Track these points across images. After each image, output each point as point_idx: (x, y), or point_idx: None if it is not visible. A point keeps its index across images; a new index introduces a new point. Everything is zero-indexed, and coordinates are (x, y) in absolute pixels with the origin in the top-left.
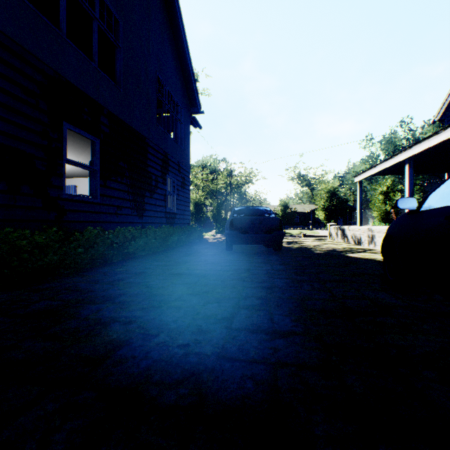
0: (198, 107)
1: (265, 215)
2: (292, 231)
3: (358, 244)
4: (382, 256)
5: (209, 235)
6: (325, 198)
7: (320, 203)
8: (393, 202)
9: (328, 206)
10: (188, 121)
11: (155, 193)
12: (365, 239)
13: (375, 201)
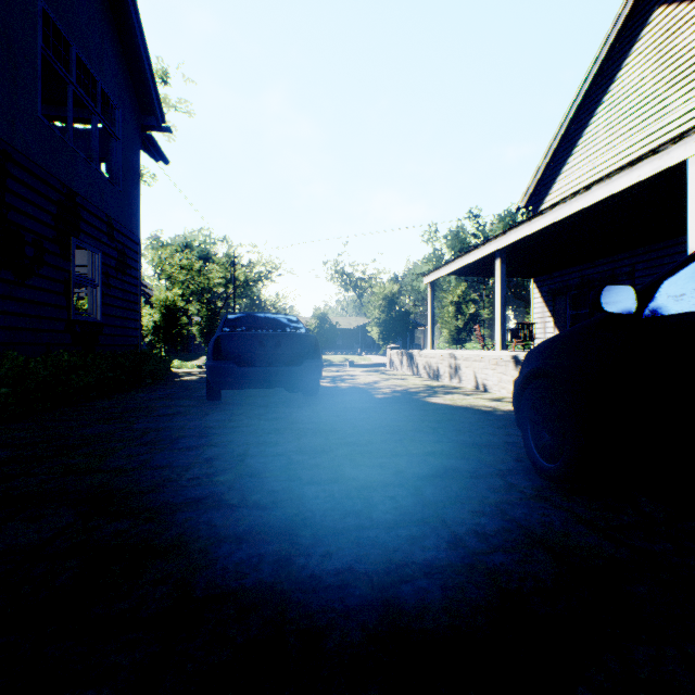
0: (159, 116)
1: (288, 330)
2: (333, 357)
3: (434, 378)
4: (517, 414)
5: (192, 367)
6: (381, 308)
7: (375, 315)
8: (466, 317)
9: (384, 320)
10: (136, 141)
11: (35, 276)
12: (446, 370)
13: (445, 314)
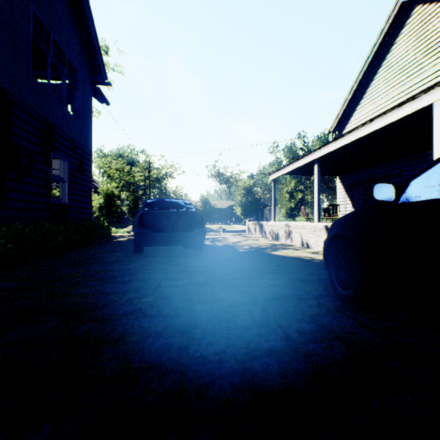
0: (103, 75)
1: (184, 209)
2: (212, 226)
3: (276, 239)
4: (325, 261)
5: (123, 232)
6: (243, 195)
7: (238, 199)
8: (296, 201)
9: (244, 202)
10: (90, 91)
11: (28, 176)
12: (283, 234)
13: (283, 199)
